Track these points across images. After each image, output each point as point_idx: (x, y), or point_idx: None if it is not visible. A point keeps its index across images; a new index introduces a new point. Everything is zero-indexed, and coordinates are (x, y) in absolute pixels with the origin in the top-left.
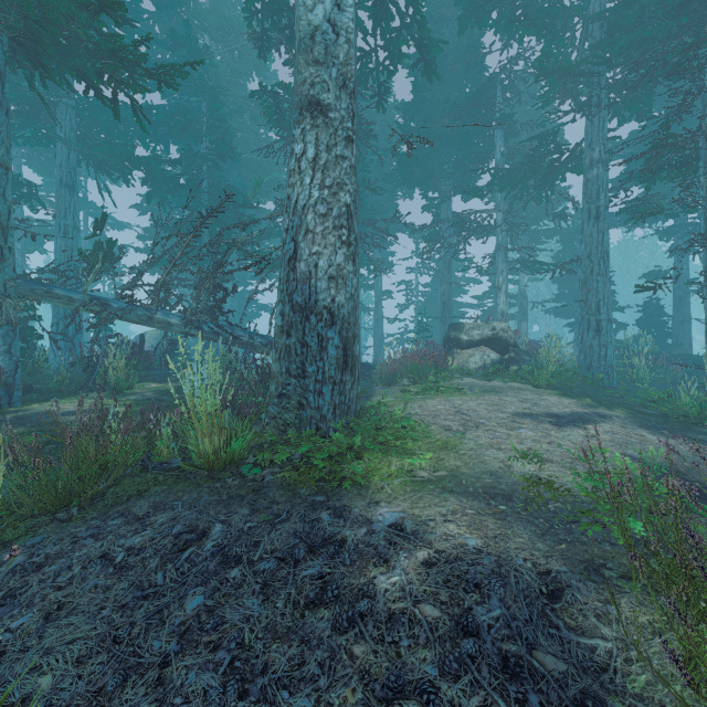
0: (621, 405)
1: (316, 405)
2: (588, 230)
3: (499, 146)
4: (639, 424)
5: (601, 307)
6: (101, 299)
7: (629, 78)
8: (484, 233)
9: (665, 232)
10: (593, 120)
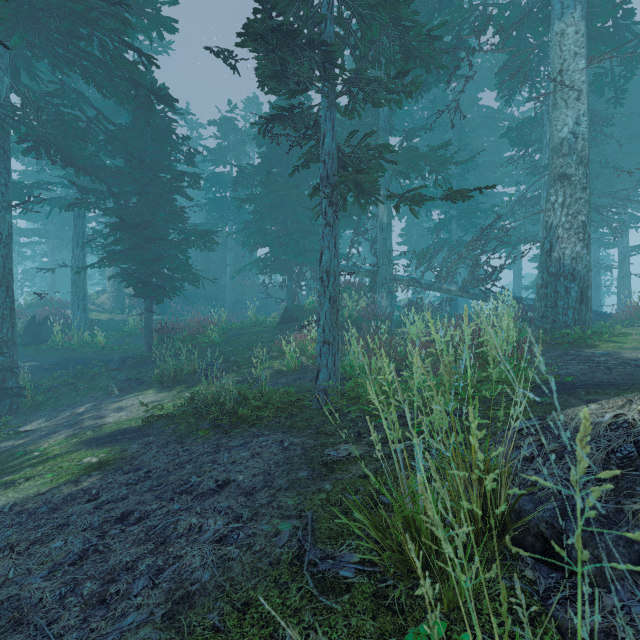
0: None
1: (563, 320)
2: None
3: None
4: None
5: None
6: (416, 279)
7: None
8: None
9: None
10: None
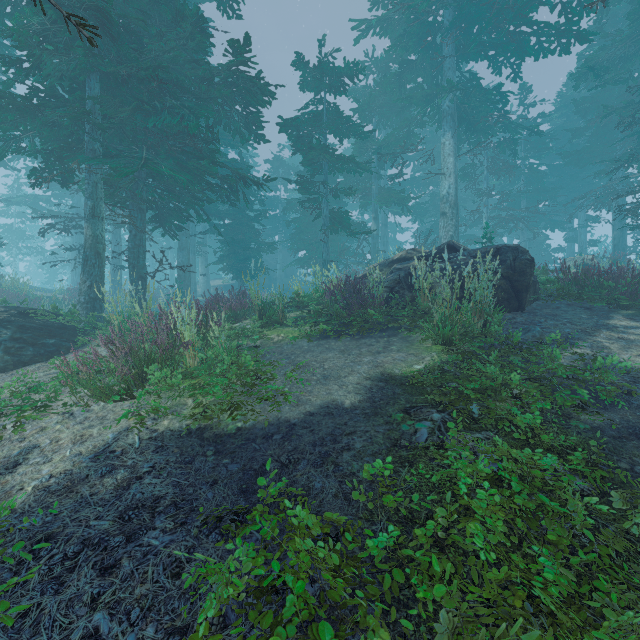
0: None
1: None
2: None
3: None
4: None
5: None
6: None
7: None
8: None
9: None
10: None
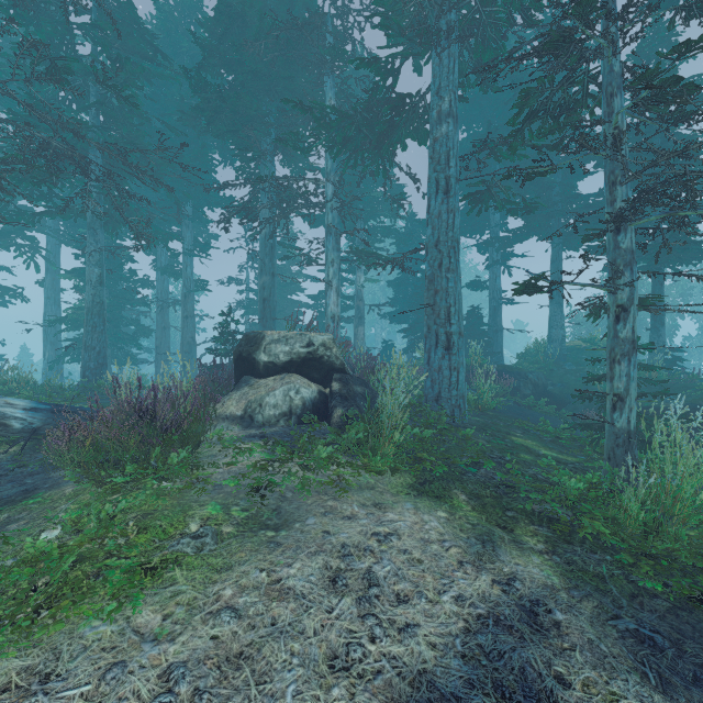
0: (514, 505)
1: None
2: (436, 208)
3: (330, 98)
4: (622, 650)
5: (452, 315)
6: None
7: (483, 8)
8: (319, 222)
9: (485, 243)
10: (442, 58)
